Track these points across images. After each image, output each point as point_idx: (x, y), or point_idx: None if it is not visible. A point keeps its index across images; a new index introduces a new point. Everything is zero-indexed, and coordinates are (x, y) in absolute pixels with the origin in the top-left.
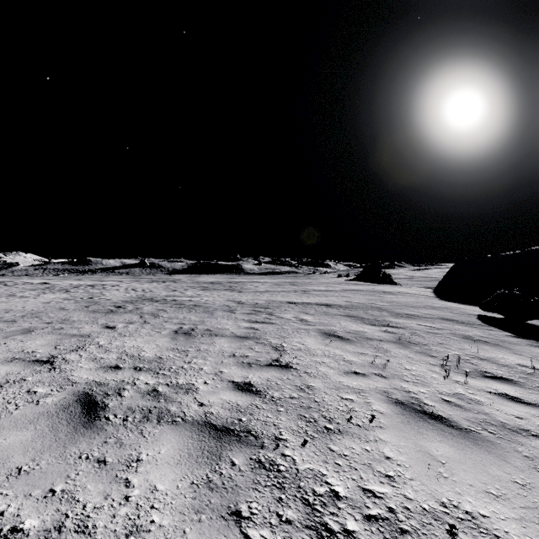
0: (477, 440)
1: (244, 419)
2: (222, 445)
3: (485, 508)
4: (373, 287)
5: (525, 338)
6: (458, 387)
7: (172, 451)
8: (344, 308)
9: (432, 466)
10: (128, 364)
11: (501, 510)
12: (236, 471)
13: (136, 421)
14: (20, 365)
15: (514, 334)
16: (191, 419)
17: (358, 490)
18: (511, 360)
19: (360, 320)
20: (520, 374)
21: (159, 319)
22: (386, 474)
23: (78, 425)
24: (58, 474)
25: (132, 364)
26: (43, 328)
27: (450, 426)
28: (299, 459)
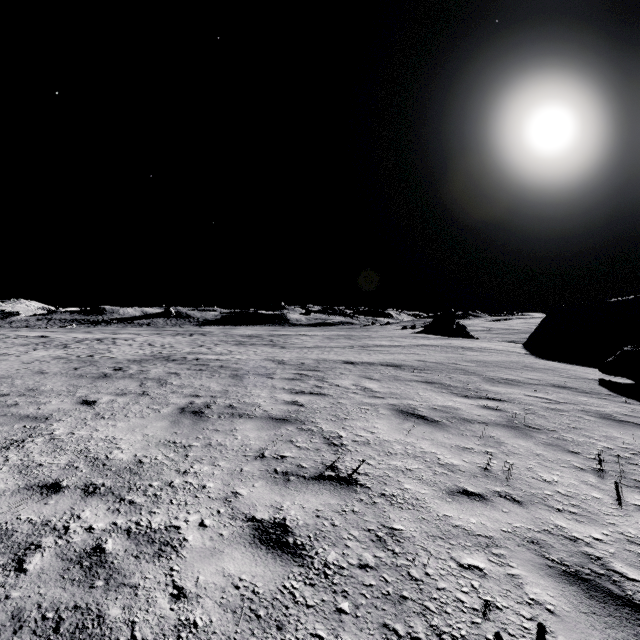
0: None
1: None
2: None
3: None
4: (448, 342)
5: None
6: None
7: None
8: (419, 370)
9: None
10: (78, 478)
11: None
12: None
13: None
14: None
15: None
16: None
17: None
18: None
19: (445, 388)
20: None
21: (165, 388)
22: None
23: None
24: None
25: (85, 478)
26: None
27: None
28: None
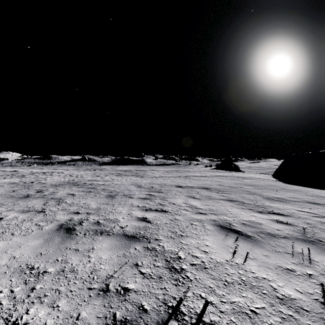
0: None
1: None
2: None
3: None
4: (231, 174)
5: None
6: None
7: None
8: (221, 192)
9: None
10: None
11: None
12: None
13: None
14: None
15: None
16: None
17: None
18: None
19: (243, 205)
20: None
21: (59, 206)
22: None
23: None
24: None
25: None
26: None
27: None
28: None
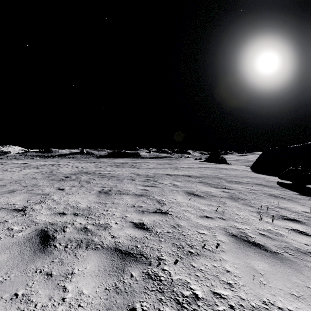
0: (282, 259)
1: (139, 246)
2: (125, 263)
3: (291, 305)
4: (215, 165)
5: (305, 195)
6: (268, 225)
7: (93, 267)
8: (199, 178)
9: (256, 277)
10: (70, 211)
11: (301, 306)
12: (133, 280)
13: (73, 247)
14: (5, 212)
15: (299, 193)
16: (106, 246)
17: (210, 293)
18: (299, 208)
19: (208, 185)
20: (305, 217)
21: (90, 184)
22: (228, 282)
23: (36, 250)
24: (21, 283)
25: (72, 211)
26: (21, 189)
27: (265, 250)
28: (173, 272)
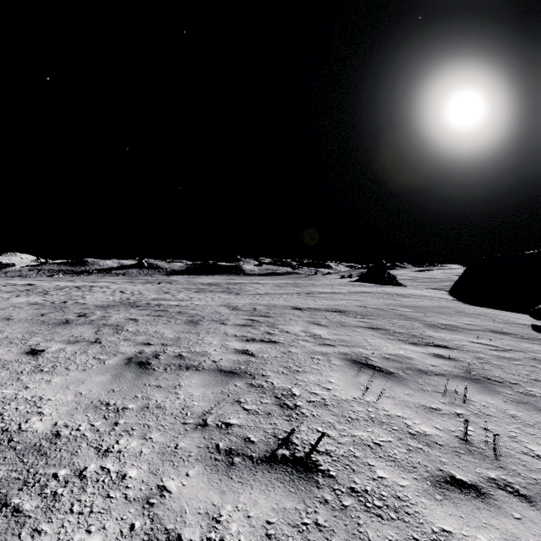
0: None
1: None
2: None
3: None
4: (383, 289)
5: None
6: None
7: None
8: (362, 316)
9: None
10: None
11: None
12: None
13: None
14: None
15: None
16: None
17: None
18: None
19: (391, 335)
20: None
21: (119, 335)
22: None
23: None
24: None
25: None
26: None
27: None
28: None
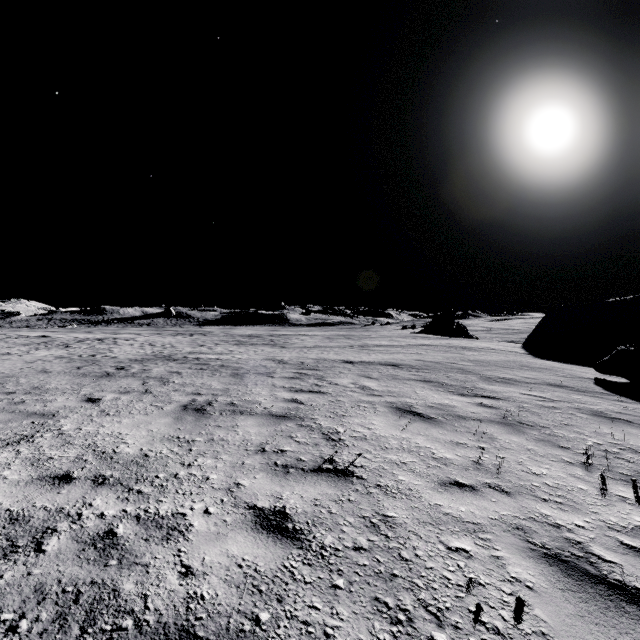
0: None
1: (264, 618)
2: None
3: None
4: (447, 341)
5: None
6: (632, 512)
7: None
8: (417, 370)
9: None
10: (87, 470)
11: None
12: None
13: (34, 632)
14: None
15: None
16: (154, 622)
17: None
18: None
19: (442, 387)
20: None
21: (167, 387)
22: None
23: None
24: None
25: (95, 470)
26: None
27: None
28: None
